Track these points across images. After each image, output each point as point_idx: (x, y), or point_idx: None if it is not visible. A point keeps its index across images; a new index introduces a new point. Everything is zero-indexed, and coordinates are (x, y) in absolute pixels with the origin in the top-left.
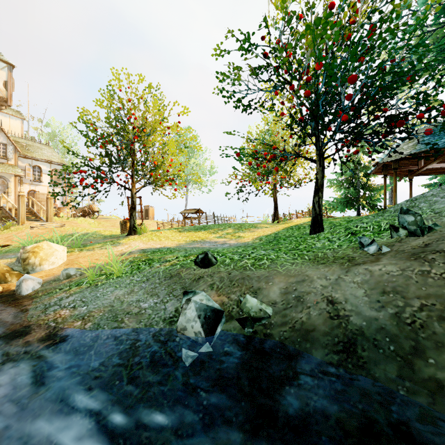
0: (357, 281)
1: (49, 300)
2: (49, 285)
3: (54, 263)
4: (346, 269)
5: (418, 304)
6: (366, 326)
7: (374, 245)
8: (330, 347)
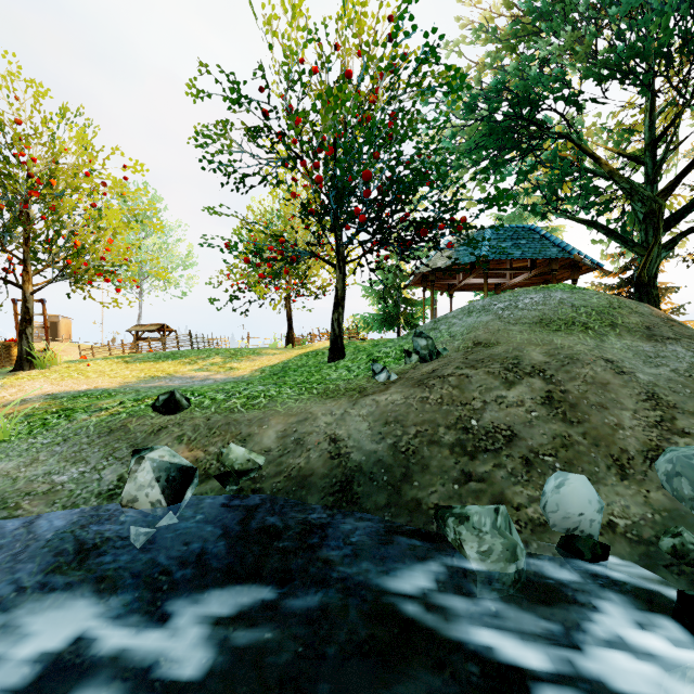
0: (362, 414)
1: None
2: None
3: None
4: (354, 401)
5: (414, 432)
6: (365, 461)
7: (384, 373)
8: (327, 489)
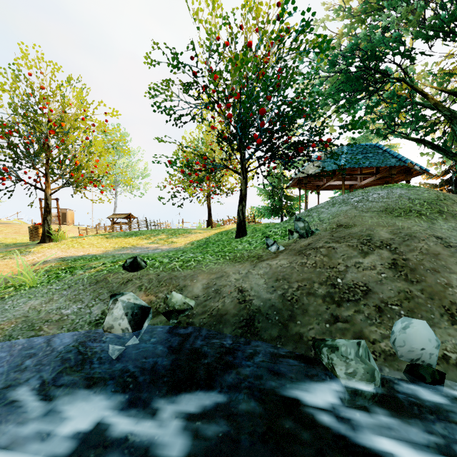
0: (260, 274)
1: None
2: None
3: None
4: (254, 265)
5: (296, 286)
6: (263, 305)
7: (275, 245)
8: (237, 324)
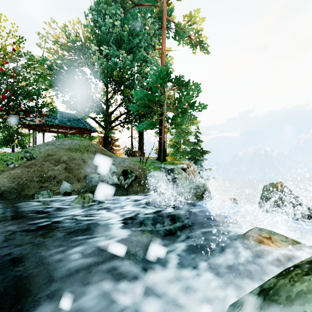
0: (4, 177)
1: None
2: None
3: None
4: (0, 173)
5: (25, 179)
6: (7, 188)
7: (13, 164)
8: None
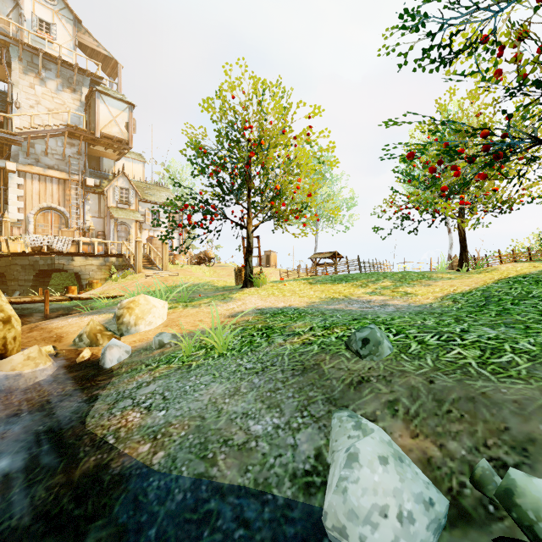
0: None
1: (126, 385)
2: (138, 356)
3: (151, 323)
4: None
5: None
6: None
7: None
8: None
